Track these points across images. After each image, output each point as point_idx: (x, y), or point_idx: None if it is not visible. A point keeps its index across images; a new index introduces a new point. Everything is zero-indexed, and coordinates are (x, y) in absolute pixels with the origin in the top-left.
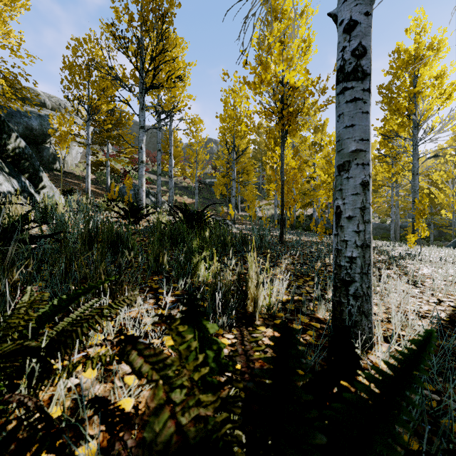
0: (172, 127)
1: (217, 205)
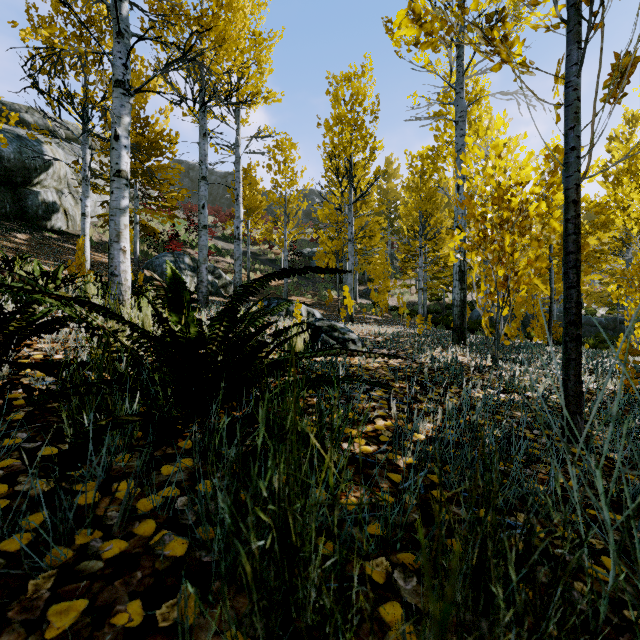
0: (239, 150)
1: (321, 288)
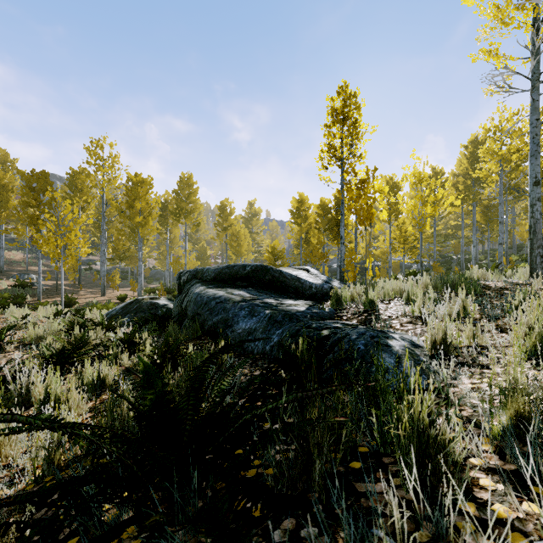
0: None
1: None
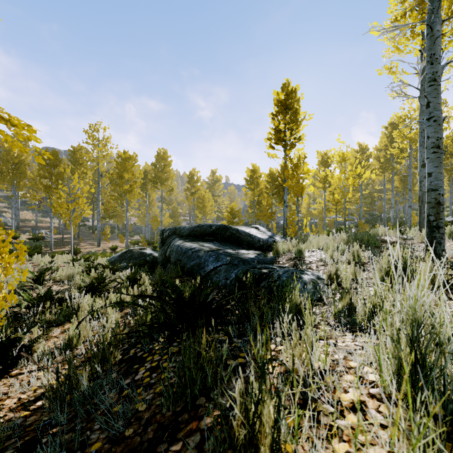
0: None
1: (55, 218)
